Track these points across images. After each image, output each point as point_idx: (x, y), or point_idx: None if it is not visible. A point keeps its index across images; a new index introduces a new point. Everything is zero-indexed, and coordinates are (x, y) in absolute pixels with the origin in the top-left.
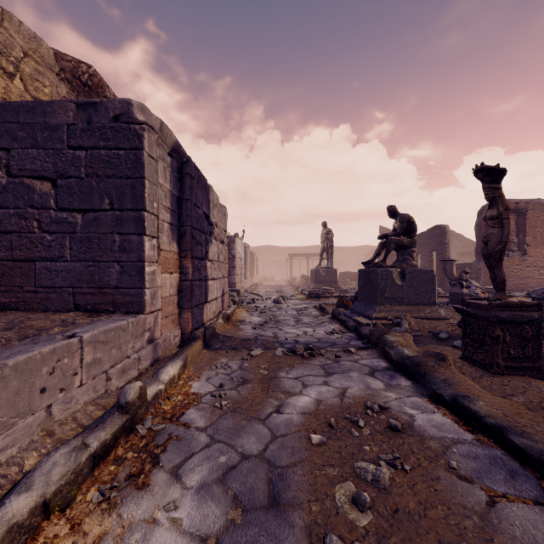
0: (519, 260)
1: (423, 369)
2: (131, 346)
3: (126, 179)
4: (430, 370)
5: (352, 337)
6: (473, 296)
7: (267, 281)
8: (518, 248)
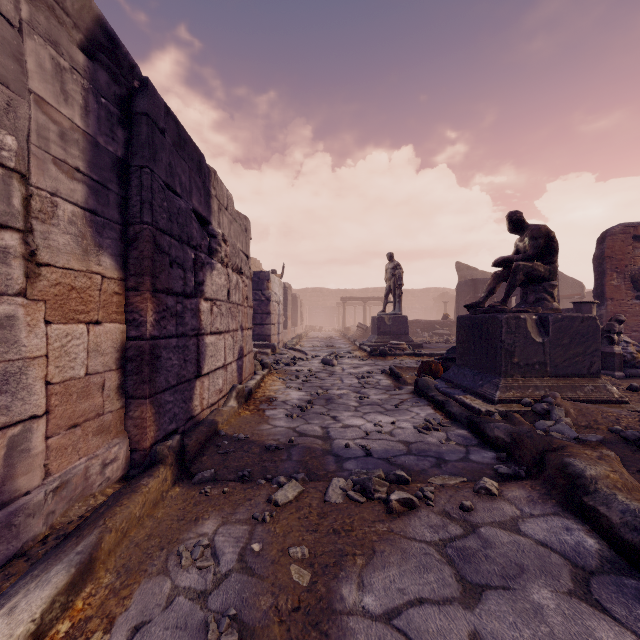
0: None
1: None
2: None
3: None
4: None
5: (467, 440)
6: (626, 356)
7: (314, 332)
8: None
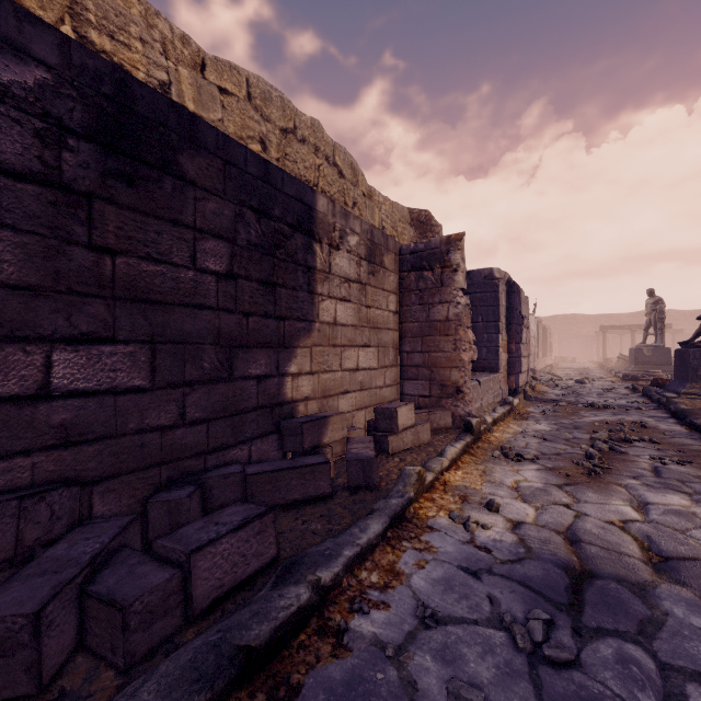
0: None
1: (686, 413)
2: (496, 387)
3: (490, 307)
4: (693, 414)
5: (652, 406)
6: None
7: (565, 363)
8: None
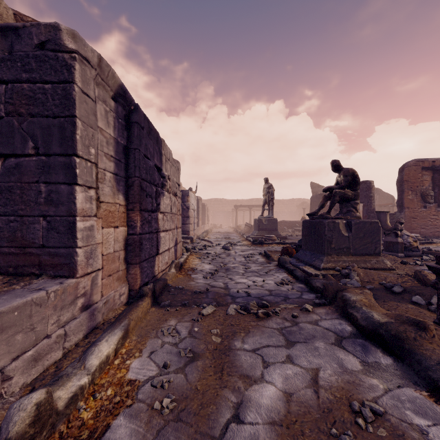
0: (435, 211)
1: (407, 344)
2: (53, 320)
3: (53, 118)
4: (414, 344)
5: (303, 289)
6: (406, 244)
7: (216, 228)
8: (434, 201)
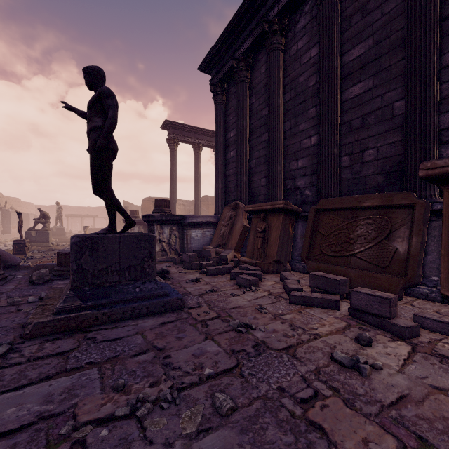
0: None
1: None
2: None
3: None
4: None
5: None
6: None
7: None
8: None
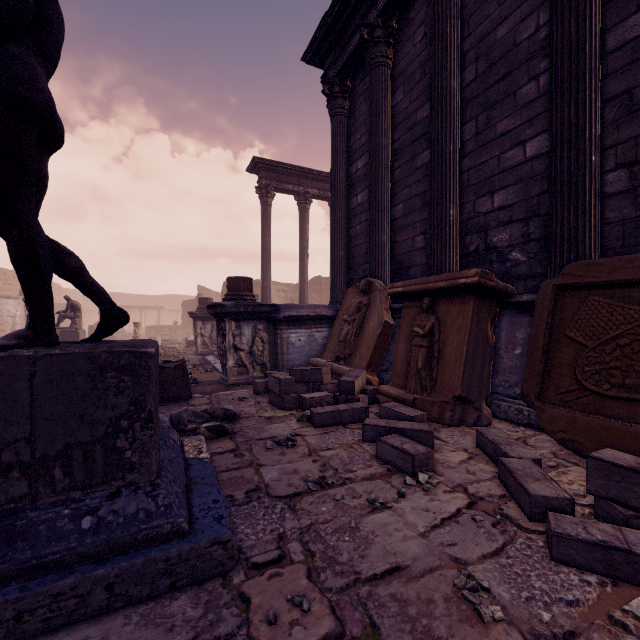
0: None
1: None
2: None
3: None
4: None
5: None
6: None
7: None
8: None
